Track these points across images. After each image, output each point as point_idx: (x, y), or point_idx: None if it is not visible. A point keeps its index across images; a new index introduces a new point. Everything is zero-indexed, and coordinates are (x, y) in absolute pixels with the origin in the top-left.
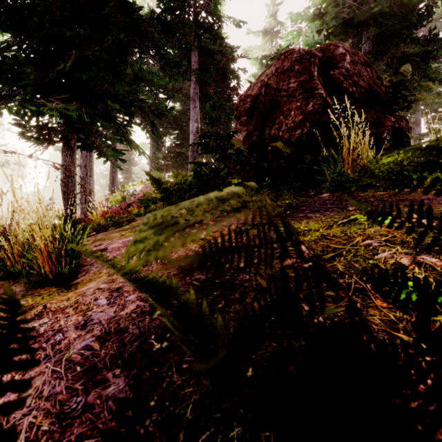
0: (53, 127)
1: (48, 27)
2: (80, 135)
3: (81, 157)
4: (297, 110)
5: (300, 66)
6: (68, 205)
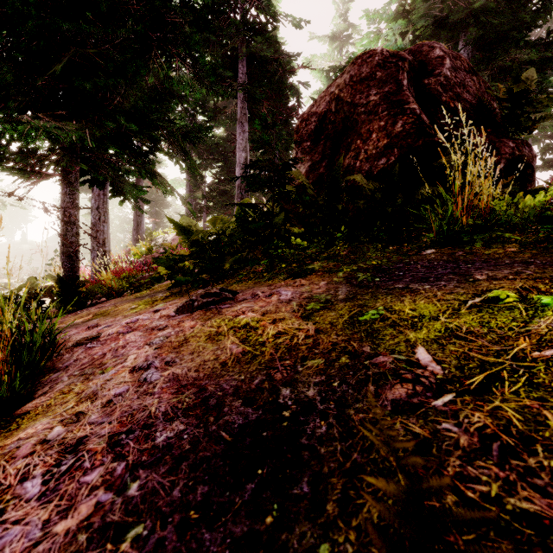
0: (45, 155)
1: (36, 15)
2: (82, 165)
3: (93, 196)
4: (380, 131)
5: (383, 73)
6: (67, 262)
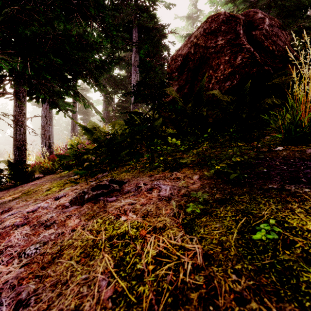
0: (0, 80)
1: None
2: (24, 87)
3: (42, 109)
4: (226, 63)
5: (226, 26)
6: (17, 151)
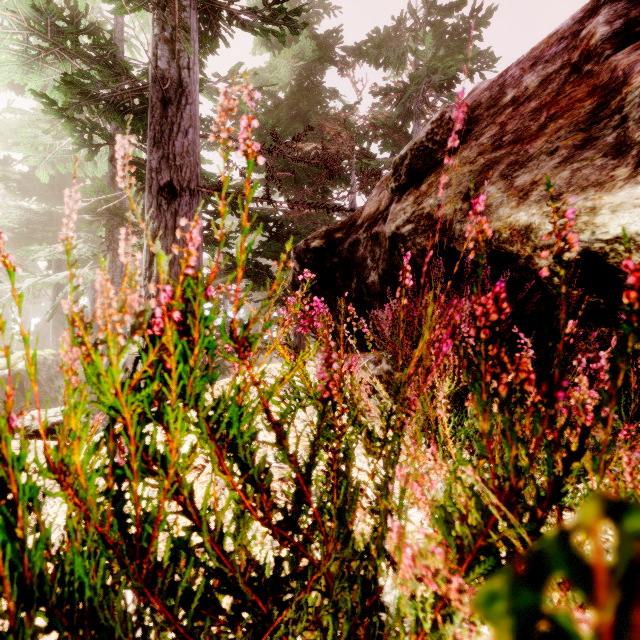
0: None
1: None
2: None
3: None
4: None
5: None
6: None
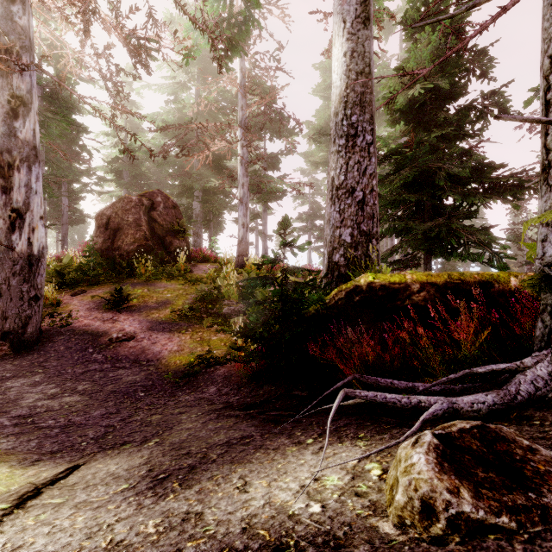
0: None
1: None
2: None
3: None
4: (132, 235)
5: (135, 209)
6: None
